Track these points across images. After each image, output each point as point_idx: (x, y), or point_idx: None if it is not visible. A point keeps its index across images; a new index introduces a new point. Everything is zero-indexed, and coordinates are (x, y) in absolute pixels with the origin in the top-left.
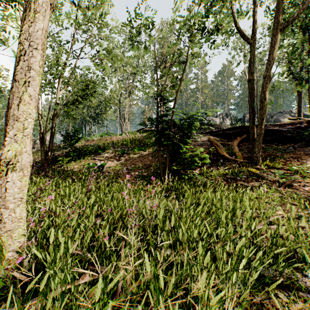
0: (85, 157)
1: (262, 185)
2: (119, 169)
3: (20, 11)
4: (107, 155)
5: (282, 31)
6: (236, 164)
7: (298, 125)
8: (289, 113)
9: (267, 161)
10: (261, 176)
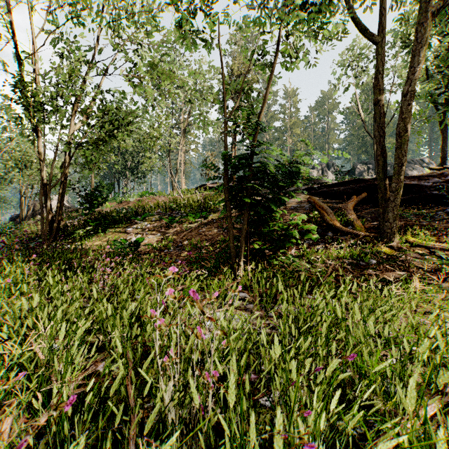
0: (113, 227)
1: (409, 278)
2: (164, 248)
3: None
4: (147, 225)
5: (436, 17)
6: (356, 240)
7: None
8: (420, 163)
9: (406, 235)
10: (403, 260)
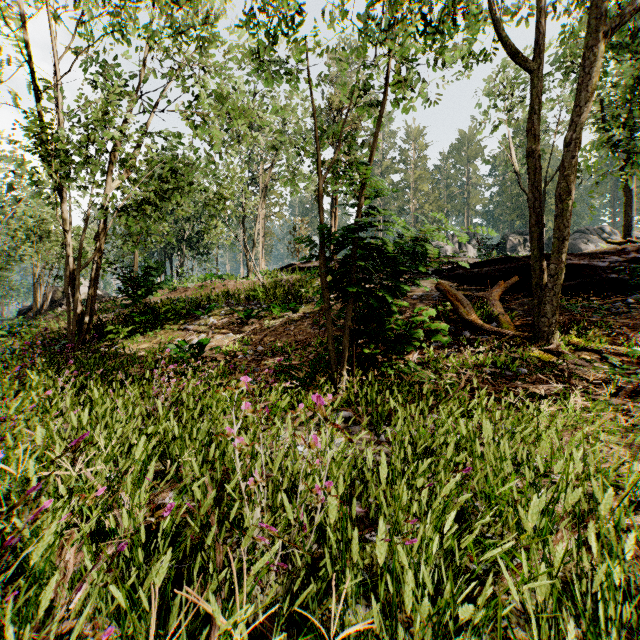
0: (166, 324)
1: (569, 392)
2: (239, 353)
3: (19, 2)
4: (214, 321)
5: (609, 38)
6: (501, 342)
7: (633, 255)
8: (599, 233)
9: (570, 335)
10: (564, 368)
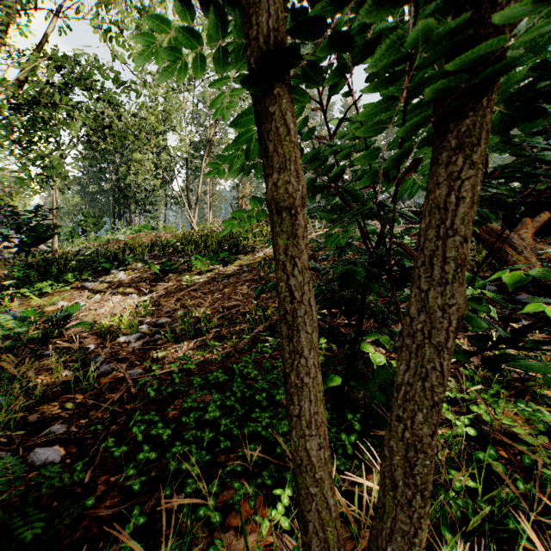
0: (64, 281)
1: None
2: (126, 329)
3: None
4: (121, 277)
5: None
6: None
7: None
8: None
9: None
10: None
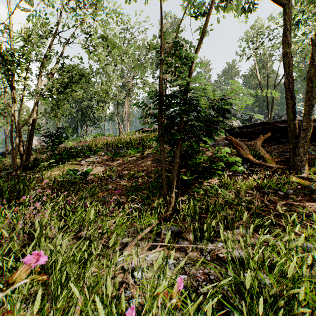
0: (71, 160)
1: None
2: (108, 177)
3: None
4: (97, 158)
5: None
6: (270, 172)
7: None
8: (299, 114)
9: (313, 167)
10: None
